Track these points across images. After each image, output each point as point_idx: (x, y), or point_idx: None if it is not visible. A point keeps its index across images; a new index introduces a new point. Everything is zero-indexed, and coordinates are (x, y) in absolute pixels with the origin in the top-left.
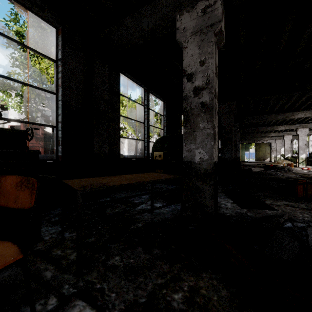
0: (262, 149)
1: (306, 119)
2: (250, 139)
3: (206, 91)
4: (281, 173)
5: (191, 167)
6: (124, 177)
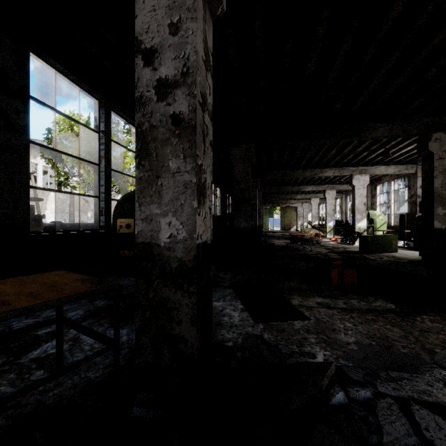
0: (288, 215)
1: (334, 179)
2: (275, 202)
3: (182, 90)
4: (309, 247)
5: (152, 257)
6: None
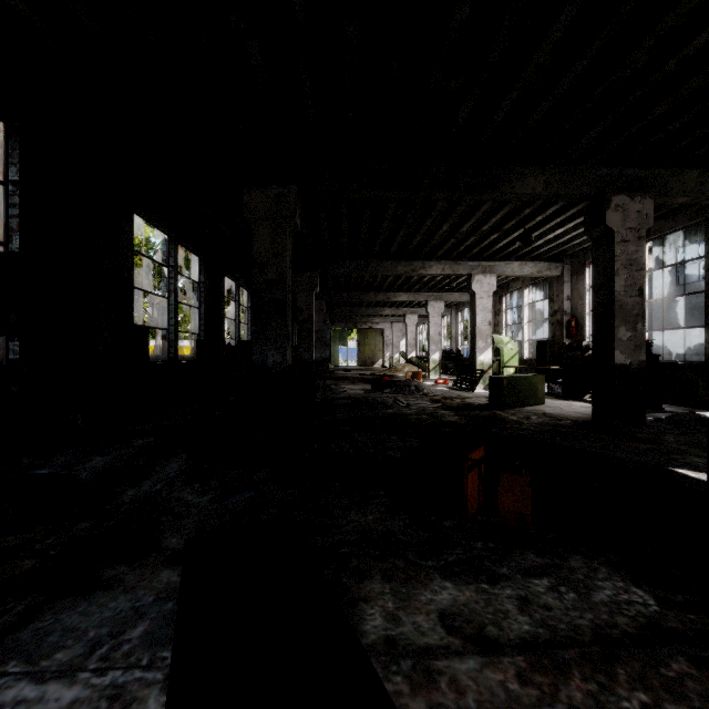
0: (370, 342)
1: (442, 283)
2: (349, 320)
3: None
4: (404, 397)
5: None
6: None
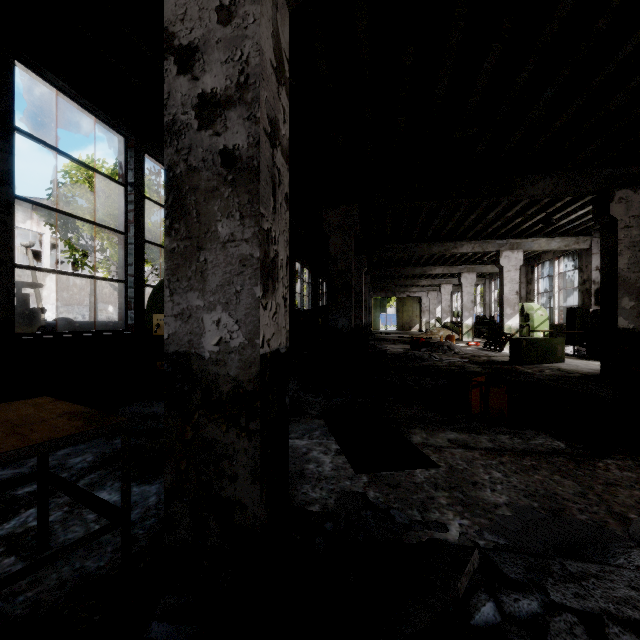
0: (408, 309)
1: (474, 257)
2: (389, 290)
3: (238, 112)
4: (437, 354)
5: (190, 375)
6: None
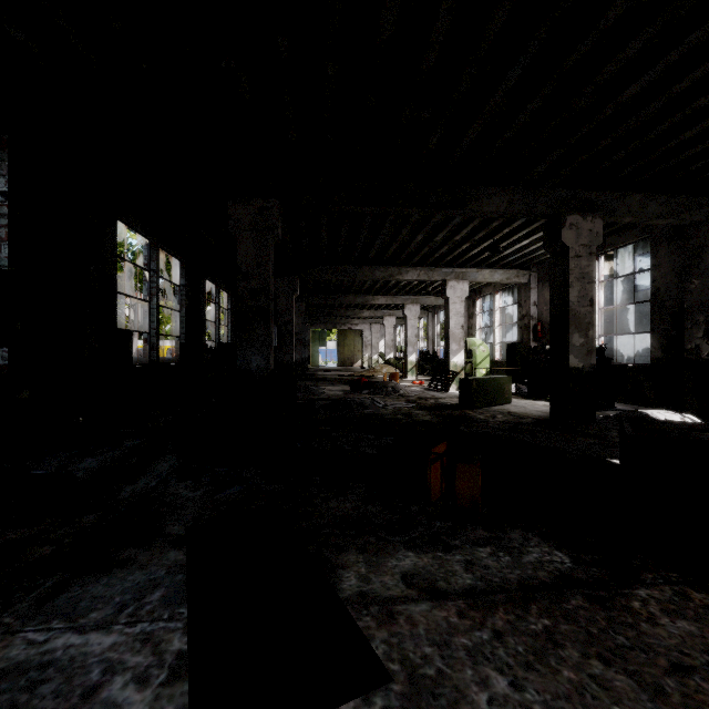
0: (349, 343)
1: (418, 287)
2: (329, 321)
3: None
4: (381, 398)
5: None
6: None
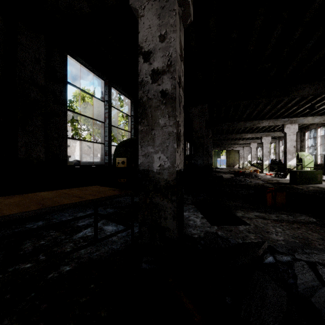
0: (232, 156)
1: (269, 128)
2: (222, 146)
3: (167, 76)
4: (249, 179)
5: (148, 178)
6: (34, 196)
